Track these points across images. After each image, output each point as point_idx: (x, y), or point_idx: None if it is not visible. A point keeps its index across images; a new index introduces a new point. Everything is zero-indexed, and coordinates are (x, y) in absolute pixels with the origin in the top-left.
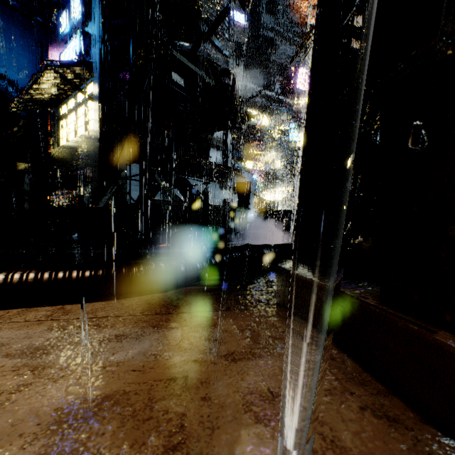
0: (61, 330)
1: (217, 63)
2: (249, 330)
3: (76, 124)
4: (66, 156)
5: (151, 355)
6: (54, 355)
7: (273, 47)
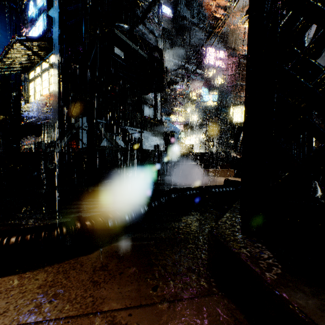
0: None
1: (149, 41)
2: None
3: (41, 86)
4: (34, 110)
5: None
6: None
7: (190, 34)
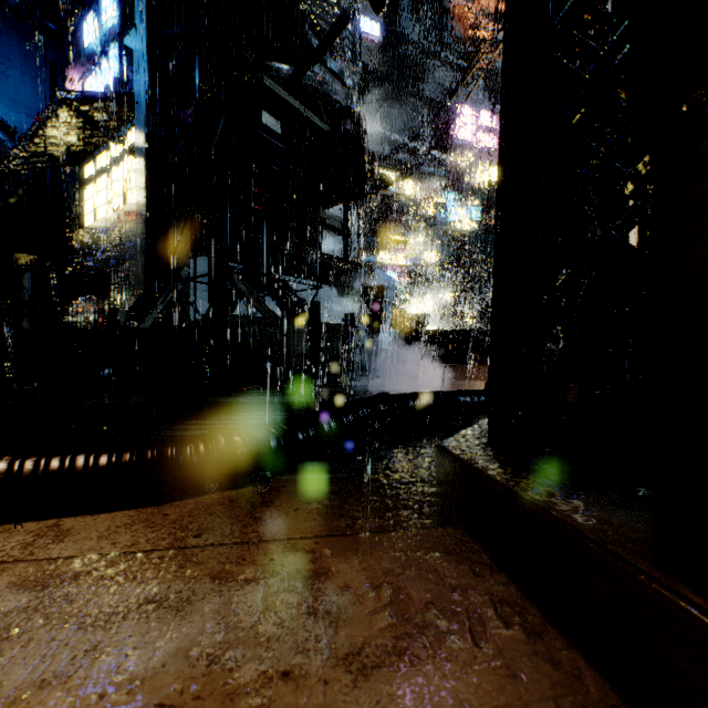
0: (37, 589)
1: (334, 98)
2: (391, 585)
3: (109, 192)
4: (94, 244)
5: (201, 659)
6: (7, 661)
7: (421, 74)
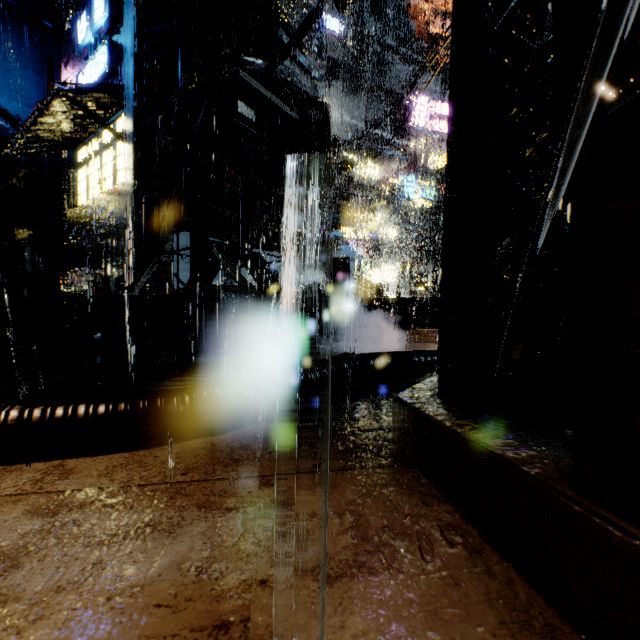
0: (49, 516)
1: (303, 89)
2: (352, 512)
3: (101, 174)
4: (86, 220)
5: (191, 570)
6: (28, 571)
7: (381, 67)
